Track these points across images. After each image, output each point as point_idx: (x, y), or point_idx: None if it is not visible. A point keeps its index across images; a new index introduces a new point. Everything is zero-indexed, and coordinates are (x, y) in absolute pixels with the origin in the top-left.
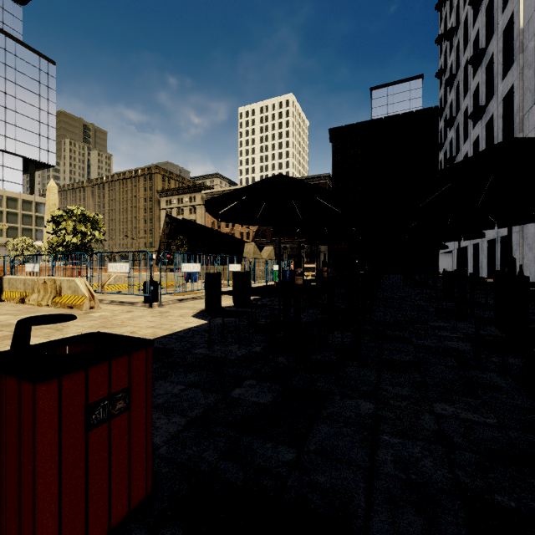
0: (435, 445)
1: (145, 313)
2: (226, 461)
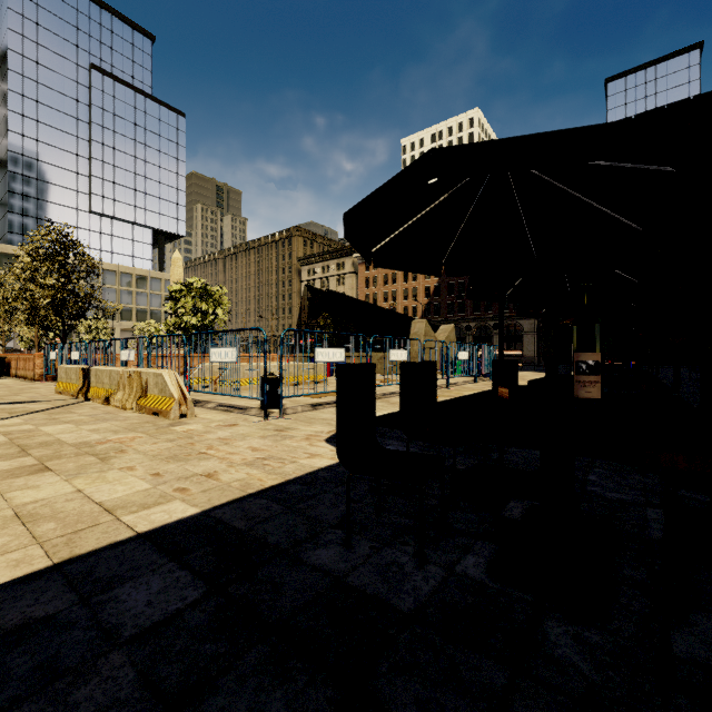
0: None
1: (252, 430)
2: None
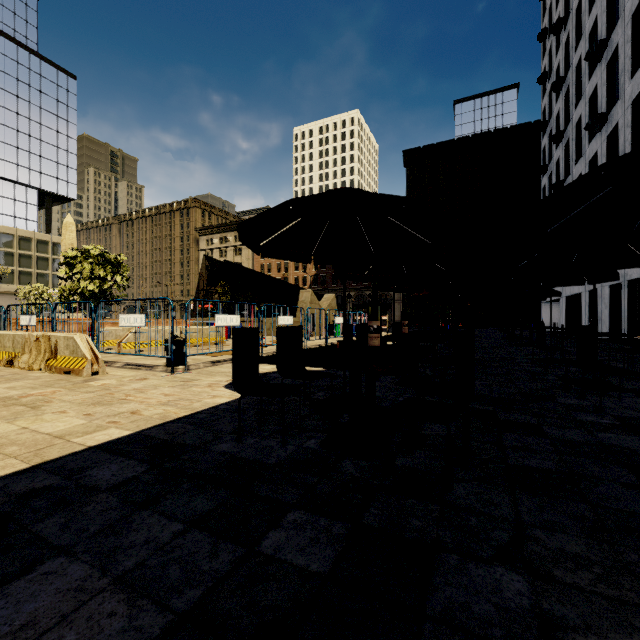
0: None
1: (162, 382)
2: None
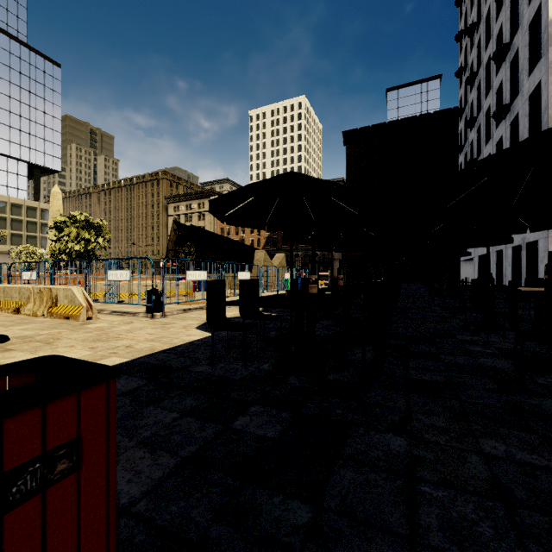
0: (492, 502)
1: (145, 325)
2: (221, 524)
